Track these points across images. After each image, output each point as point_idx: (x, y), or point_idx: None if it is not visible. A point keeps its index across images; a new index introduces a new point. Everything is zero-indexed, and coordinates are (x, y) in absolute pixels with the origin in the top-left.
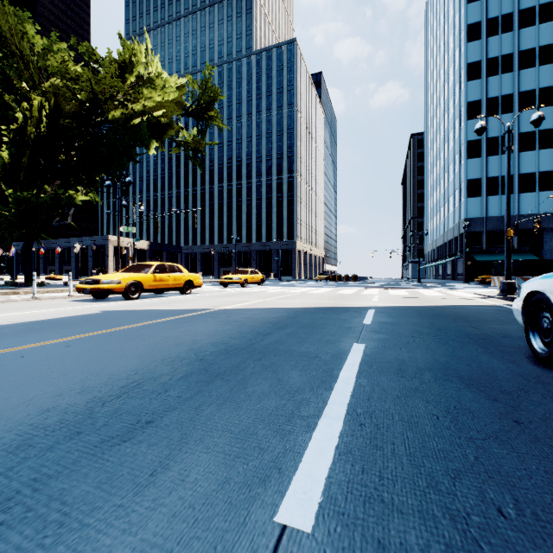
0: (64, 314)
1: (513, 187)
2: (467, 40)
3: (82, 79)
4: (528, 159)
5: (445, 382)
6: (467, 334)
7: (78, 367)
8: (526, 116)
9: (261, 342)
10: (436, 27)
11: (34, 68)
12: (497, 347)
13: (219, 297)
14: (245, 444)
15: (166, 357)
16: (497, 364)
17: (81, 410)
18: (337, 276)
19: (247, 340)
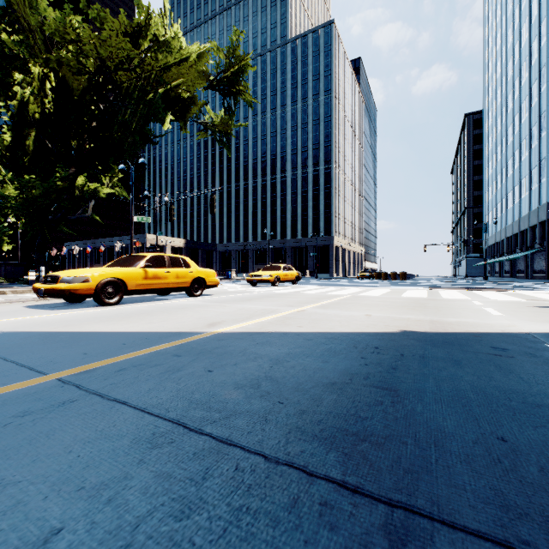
0: None
1: None
2: None
3: (84, 40)
4: None
5: None
6: None
7: None
8: None
9: None
10: None
11: (40, 38)
12: None
13: (234, 302)
14: None
15: None
16: None
17: None
18: (382, 273)
19: None
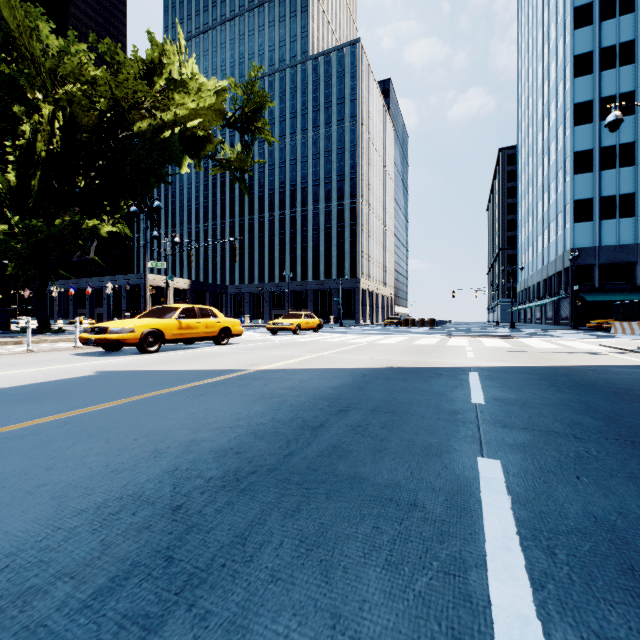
0: (39, 378)
1: (635, 209)
2: (575, 26)
3: (100, 82)
4: None
5: None
6: None
7: None
8: None
9: (305, 450)
10: (532, 15)
11: (46, 72)
12: None
13: (261, 350)
14: None
15: (112, 496)
16: None
17: None
18: (410, 320)
19: (282, 444)
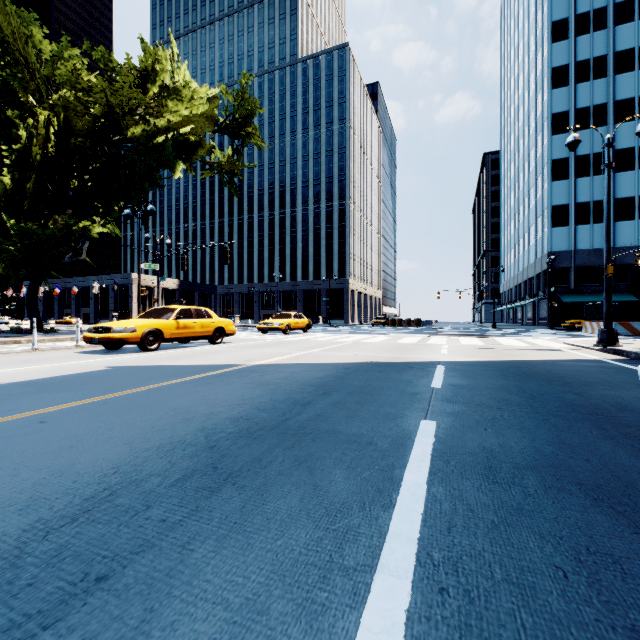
0: (60, 372)
1: None
2: (552, 40)
3: (95, 89)
4: (625, 181)
5: (560, 494)
6: (571, 405)
7: (39, 460)
8: (623, 129)
9: (297, 417)
10: (514, 26)
11: (41, 78)
12: (618, 428)
13: (254, 348)
14: (246, 639)
15: (165, 442)
16: (627, 458)
17: (6, 549)
18: (397, 320)
19: (279, 414)
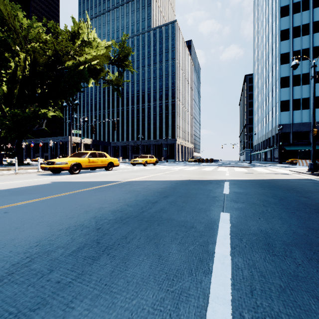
0: (25, 185)
1: (309, 105)
2: (280, 16)
3: (49, 42)
4: (318, 87)
5: None
6: (305, 204)
7: None
8: (318, 61)
9: (149, 210)
10: (261, 10)
11: (22, 37)
12: None
13: (128, 172)
14: None
15: (71, 225)
16: None
17: None
18: (201, 159)
19: (139, 208)
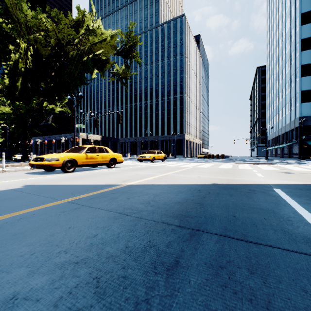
0: None
1: None
2: None
3: (50, 29)
4: None
5: None
6: None
7: None
8: None
9: None
10: None
11: (24, 27)
12: None
13: (132, 171)
14: None
15: None
16: None
17: None
18: (211, 155)
19: None
